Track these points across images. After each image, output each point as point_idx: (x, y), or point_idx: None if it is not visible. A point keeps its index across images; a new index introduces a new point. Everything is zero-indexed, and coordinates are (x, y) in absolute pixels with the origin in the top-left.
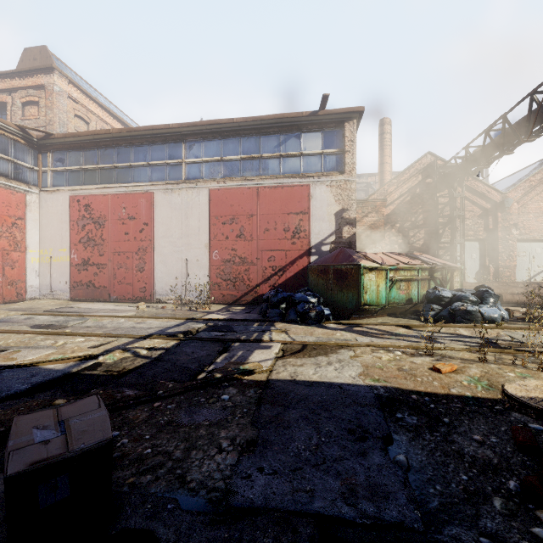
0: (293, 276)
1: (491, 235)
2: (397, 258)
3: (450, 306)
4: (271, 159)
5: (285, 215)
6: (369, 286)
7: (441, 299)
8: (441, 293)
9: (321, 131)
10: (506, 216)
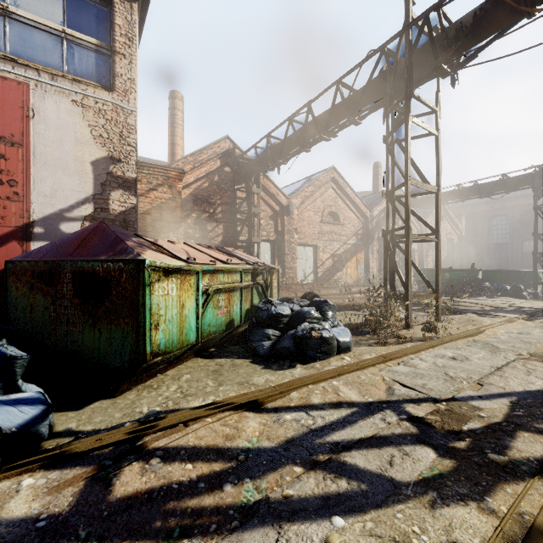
0: None
1: (280, 237)
2: (209, 252)
3: (296, 332)
4: None
5: None
6: (164, 310)
7: (279, 320)
8: (279, 310)
9: None
10: (290, 220)
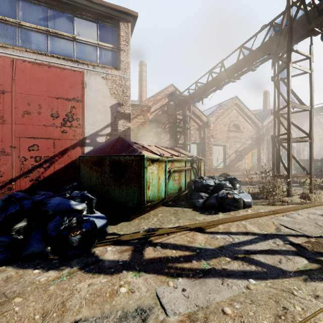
0: (64, 167)
1: (202, 141)
2: (168, 150)
3: (218, 194)
4: (35, 32)
5: (53, 98)
6: (151, 180)
7: (208, 188)
8: (207, 182)
9: (97, 23)
10: (208, 130)
